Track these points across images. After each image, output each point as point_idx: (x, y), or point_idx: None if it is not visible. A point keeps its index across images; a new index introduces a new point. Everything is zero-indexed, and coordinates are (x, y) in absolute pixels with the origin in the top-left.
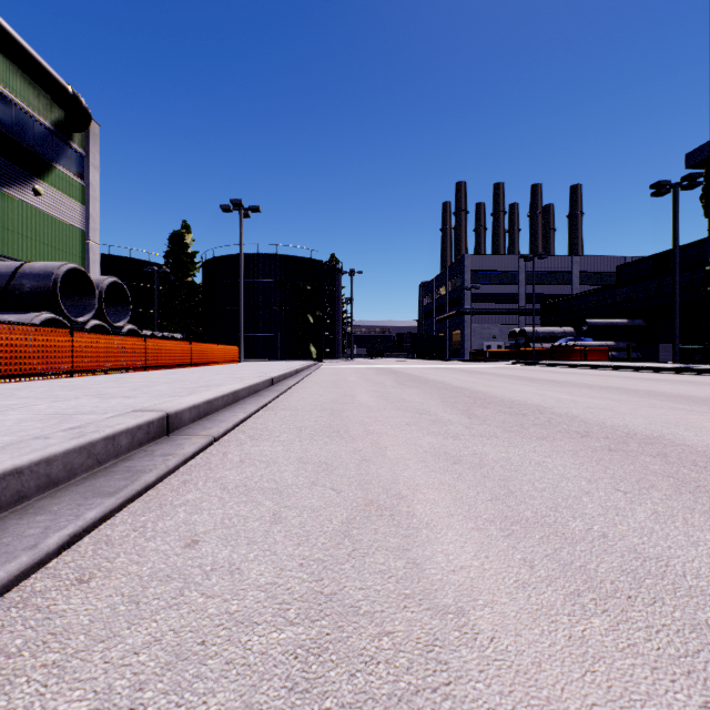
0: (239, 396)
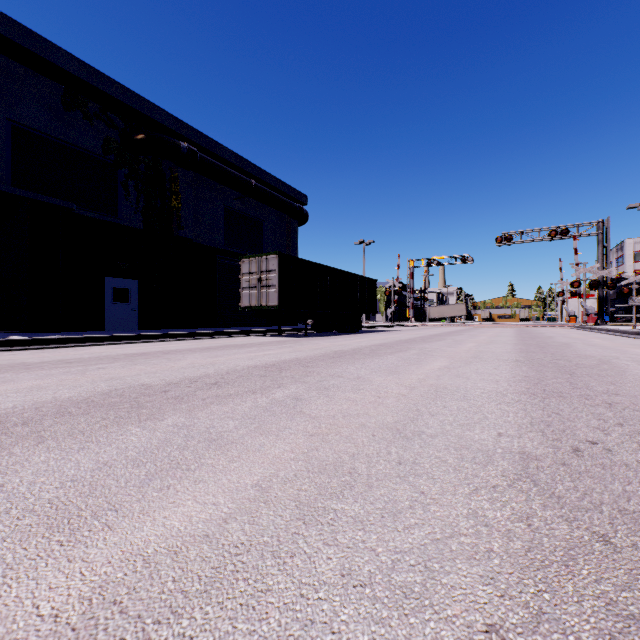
0: None
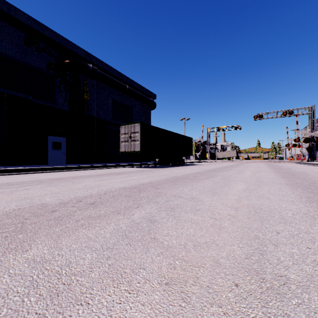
0: None
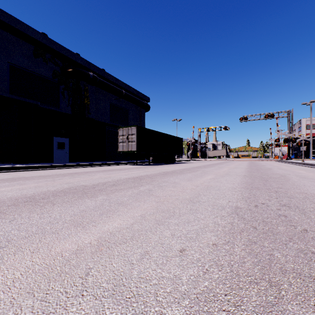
0: None
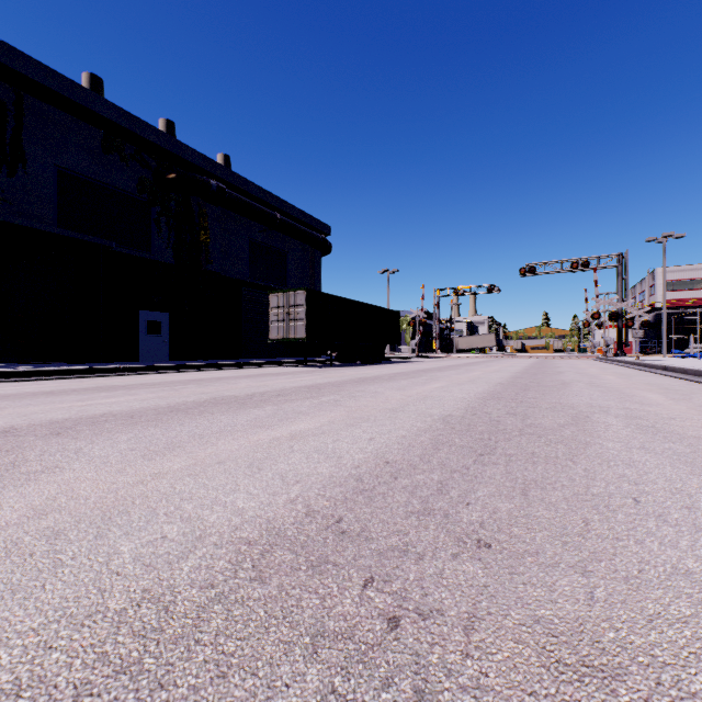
0: (687, 372)
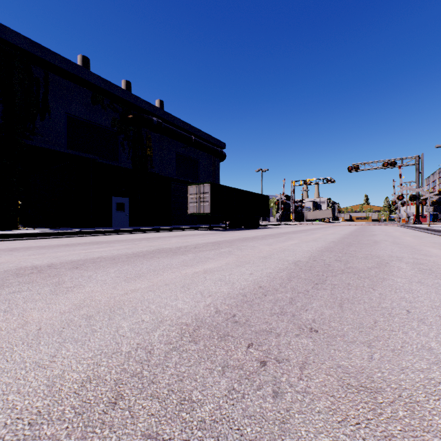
0: None
